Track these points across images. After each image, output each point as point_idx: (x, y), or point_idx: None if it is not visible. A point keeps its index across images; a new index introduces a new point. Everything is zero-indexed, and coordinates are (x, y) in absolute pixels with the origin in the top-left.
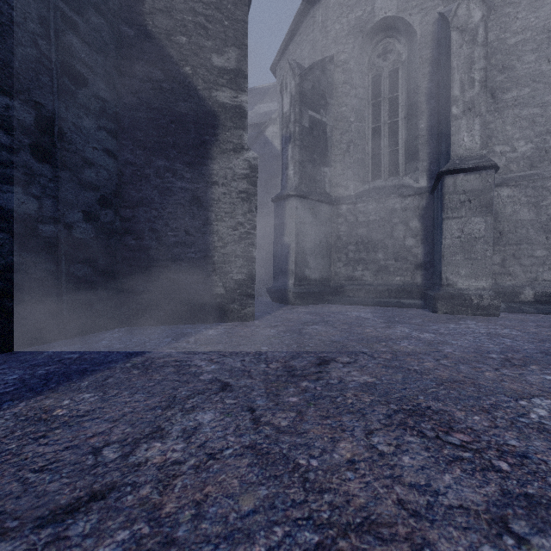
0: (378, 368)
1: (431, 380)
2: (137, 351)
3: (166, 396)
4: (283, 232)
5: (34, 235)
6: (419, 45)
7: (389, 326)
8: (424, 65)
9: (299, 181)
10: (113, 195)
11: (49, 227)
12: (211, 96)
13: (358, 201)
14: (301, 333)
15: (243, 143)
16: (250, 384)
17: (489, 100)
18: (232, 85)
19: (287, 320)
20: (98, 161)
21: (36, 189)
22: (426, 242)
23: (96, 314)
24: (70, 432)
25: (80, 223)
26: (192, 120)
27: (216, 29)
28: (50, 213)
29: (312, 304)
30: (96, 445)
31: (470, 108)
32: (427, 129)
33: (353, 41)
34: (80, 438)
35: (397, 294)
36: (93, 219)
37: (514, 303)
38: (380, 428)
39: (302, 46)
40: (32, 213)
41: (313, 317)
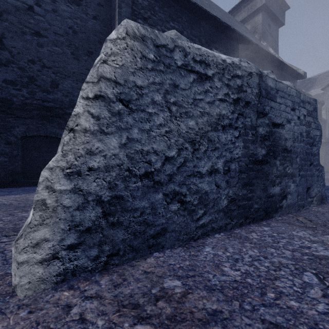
0: None
1: None
2: None
3: None
4: None
5: None
6: None
7: None
8: None
9: None
10: None
11: None
12: None
13: None
14: None
15: None
16: None
17: None
18: None
19: None
20: None
21: None
22: None
23: None
24: None
25: None
26: None
27: None
28: None
29: None
30: None
31: None
32: None
33: None
34: None
35: None
36: None
37: None
38: None
39: None
40: None
41: None
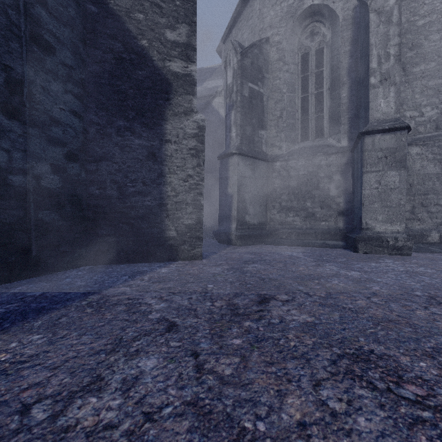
0: (315, 306)
1: (367, 319)
2: (95, 289)
3: (113, 338)
4: (227, 185)
5: (4, 184)
6: (341, 27)
7: (319, 265)
8: (345, 44)
9: (240, 141)
10: (79, 151)
11: (18, 178)
12: (165, 66)
13: (290, 158)
14: (243, 271)
15: (192, 106)
16: (196, 324)
17: (400, 73)
18: (182, 57)
19: (230, 259)
20: (65, 120)
21: (6, 143)
22: (347, 192)
23: (63, 254)
24: (5, 383)
25: (48, 174)
26: (148, 86)
27: (169, 8)
28: (19, 164)
29: (251, 245)
30: (27, 401)
31: (386, 79)
32: (348, 98)
33: (285, 25)
34: (13, 391)
35: (322, 237)
36: (60, 171)
37: (422, 244)
38: (327, 377)
39: (243, 31)
40: (2, 164)
41: (253, 256)
